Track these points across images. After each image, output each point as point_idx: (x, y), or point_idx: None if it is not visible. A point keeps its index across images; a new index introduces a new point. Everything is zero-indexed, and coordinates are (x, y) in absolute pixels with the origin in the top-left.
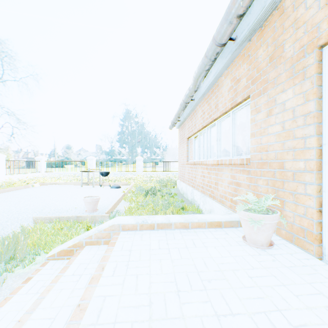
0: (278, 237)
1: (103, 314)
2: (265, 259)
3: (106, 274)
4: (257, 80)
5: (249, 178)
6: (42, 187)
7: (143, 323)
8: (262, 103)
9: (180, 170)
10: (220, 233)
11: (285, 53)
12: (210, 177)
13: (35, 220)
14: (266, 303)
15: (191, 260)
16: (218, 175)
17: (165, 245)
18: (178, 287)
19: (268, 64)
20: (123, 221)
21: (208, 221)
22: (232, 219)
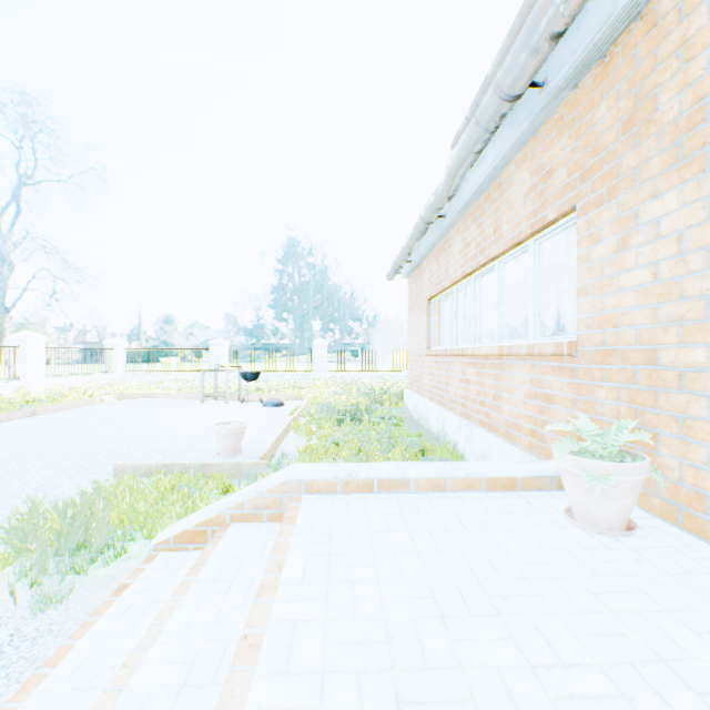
0: (644, 513)
1: (297, 655)
2: (621, 557)
3: (289, 580)
4: (592, 172)
5: (575, 384)
6: (121, 404)
7: (380, 674)
8: (604, 222)
9: (410, 369)
10: (514, 502)
11: (660, 114)
12: (483, 382)
13: (118, 470)
14: (634, 646)
15: (461, 555)
16: (500, 378)
17: (401, 524)
18: (441, 609)
19: (619, 137)
20: (308, 473)
21: (488, 475)
22: (540, 472)
